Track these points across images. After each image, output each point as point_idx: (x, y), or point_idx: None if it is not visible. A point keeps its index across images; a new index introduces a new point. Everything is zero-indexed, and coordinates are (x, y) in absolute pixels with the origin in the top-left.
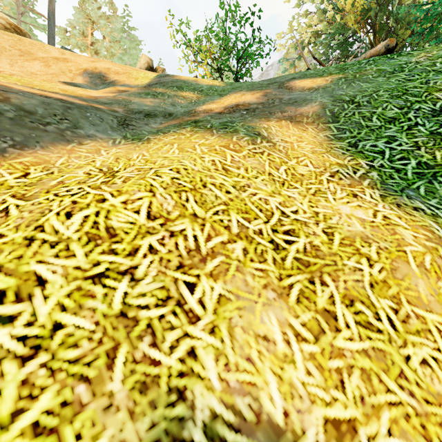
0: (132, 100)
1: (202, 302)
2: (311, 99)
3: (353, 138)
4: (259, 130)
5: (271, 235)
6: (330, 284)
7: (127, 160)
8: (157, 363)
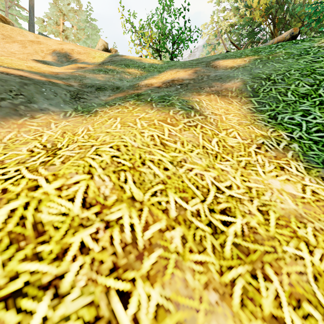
0: (87, 75)
1: (136, 320)
2: (234, 76)
3: (273, 111)
4: (192, 103)
5: (208, 216)
6: (273, 278)
7: (72, 135)
8: None
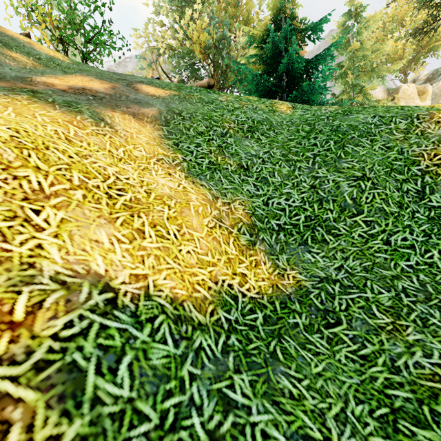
0: None
1: (47, 221)
2: (153, 104)
3: (177, 140)
4: (103, 116)
5: (106, 190)
6: (144, 217)
7: None
8: (10, 251)
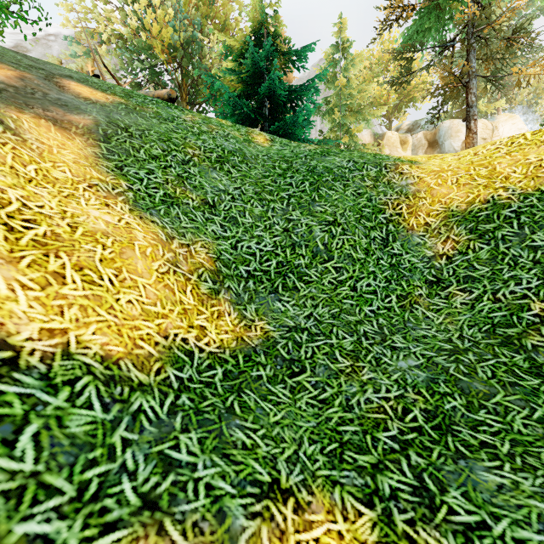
0: None
1: None
2: (86, 111)
3: (121, 162)
4: (2, 117)
5: (5, 220)
6: (65, 257)
7: None
8: None
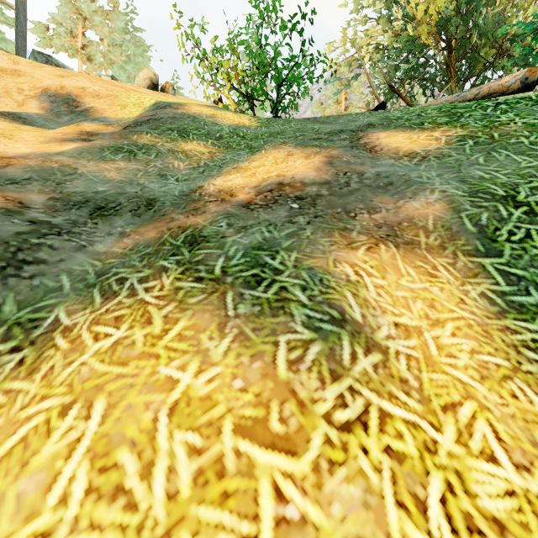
0: (81, 168)
1: None
2: (422, 182)
3: None
4: (339, 296)
5: None
6: None
7: None
8: None
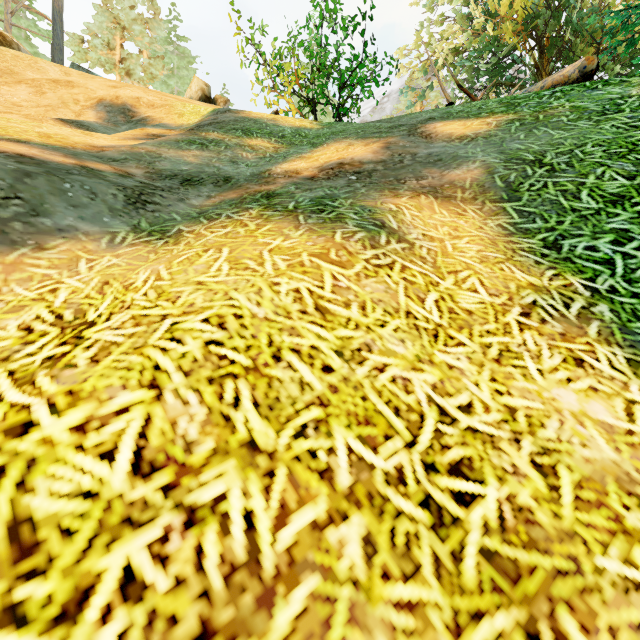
0: (164, 153)
1: None
2: (467, 157)
3: (551, 231)
4: (382, 216)
5: (423, 483)
6: None
7: (122, 289)
8: None
